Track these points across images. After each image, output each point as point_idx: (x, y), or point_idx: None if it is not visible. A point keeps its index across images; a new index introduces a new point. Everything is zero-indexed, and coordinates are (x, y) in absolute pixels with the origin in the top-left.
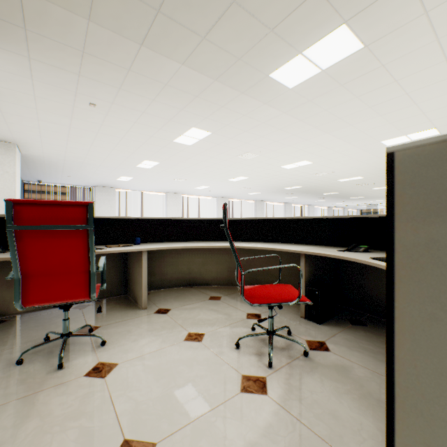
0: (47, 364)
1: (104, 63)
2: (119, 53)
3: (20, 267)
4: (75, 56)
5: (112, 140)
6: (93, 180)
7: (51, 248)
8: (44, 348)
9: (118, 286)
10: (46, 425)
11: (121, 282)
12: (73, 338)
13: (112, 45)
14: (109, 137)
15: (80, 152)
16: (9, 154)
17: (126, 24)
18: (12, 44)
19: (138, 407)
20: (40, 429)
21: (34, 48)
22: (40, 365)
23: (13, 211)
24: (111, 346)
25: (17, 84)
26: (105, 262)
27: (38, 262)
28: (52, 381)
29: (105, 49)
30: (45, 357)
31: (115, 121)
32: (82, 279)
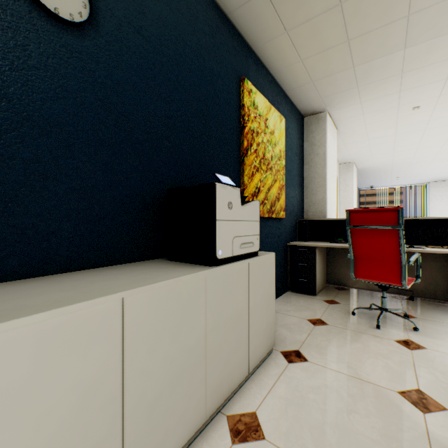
0: (369, 322)
1: (423, 69)
2: (440, 51)
3: (353, 252)
4: (394, 81)
5: (444, 130)
6: (424, 176)
7: (371, 241)
8: (367, 313)
9: (442, 291)
10: (365, 349)
11: (446, 287)
12: (389, 316)
13: (430, 50)
14: (439, 129)
15: (407, 153)
16: (348, 171)
17: (444, 23)
18: (349, 101)
19: (437, 382)
20: (361, 349)
21: (363, 95)
22: (364, 321)
23: (349, 216)
24: (422, 334)
25: (352, 123)
26: (418, 259)
27: (362, 250)
28: (371, 332)
29: (423, 58)
30: (367, 318)
31: (445, 110)
32: (393, 267)
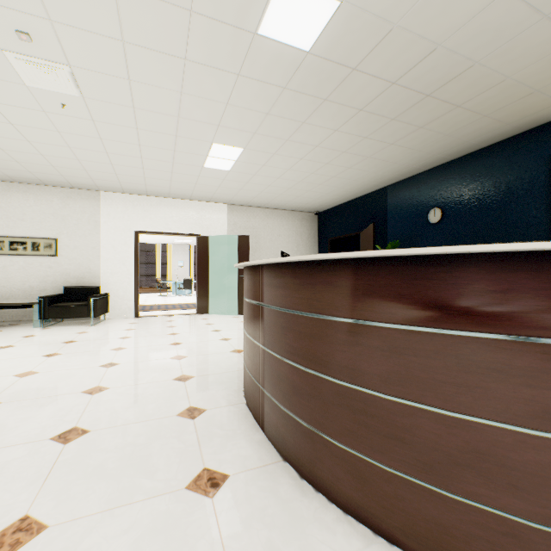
0: None
1: None
2: None
3: None
4: None
5: None
6: None
7: None
8: None
9: None
10: None
11: None
12: None
13: None
14: None
15: None
16: None
17: None
18: None
19: None
20: None
21: None
22: None
23: None
24: None
25: None
26: None
27: None
28: None
29: None
30: None
31: None
32: None
